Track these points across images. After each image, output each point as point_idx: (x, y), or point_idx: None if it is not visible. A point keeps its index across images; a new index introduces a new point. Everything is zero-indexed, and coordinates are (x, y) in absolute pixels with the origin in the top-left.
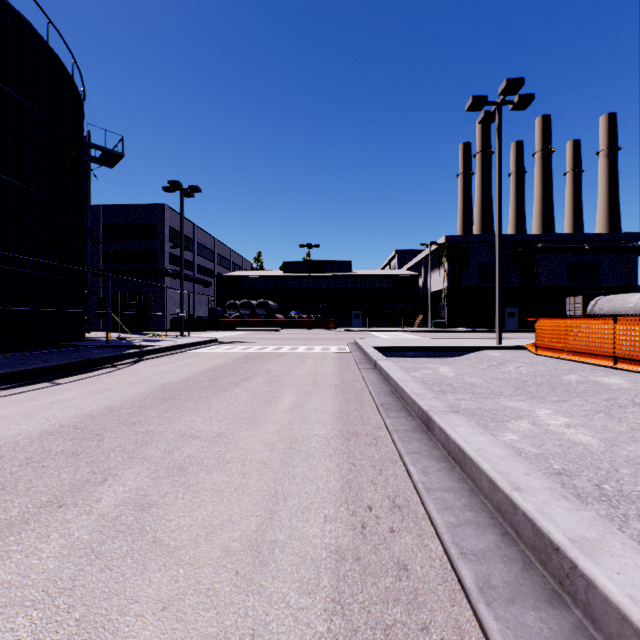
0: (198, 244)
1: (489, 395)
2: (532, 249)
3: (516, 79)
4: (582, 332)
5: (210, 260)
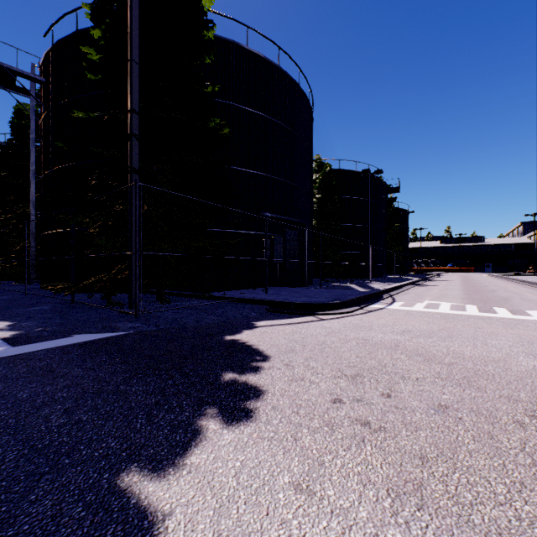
0: None
1: None
2: None
3: (536, 213)
4: None
5: None
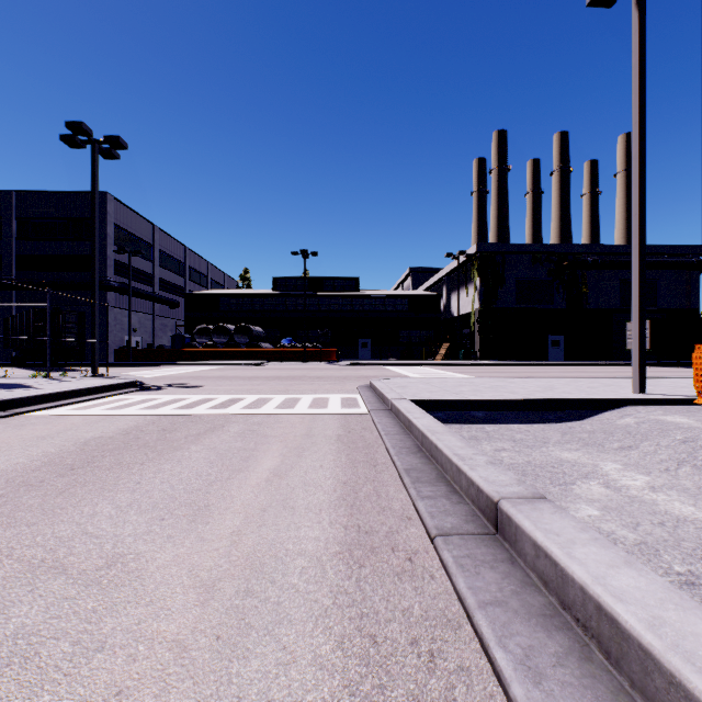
0: (160, 252)
1: None
2: (582, 263)
3: None
4: None
5: (179, 274)
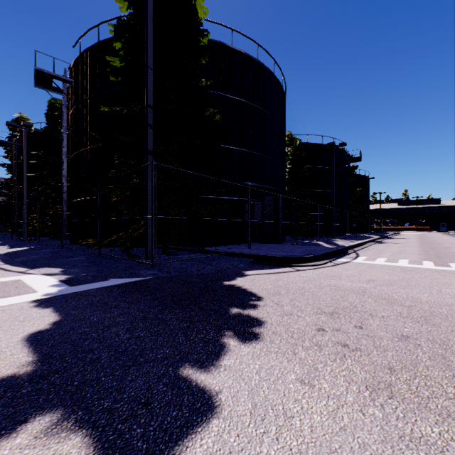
0: None
1: None
2: None
3: None
4: None
5: None
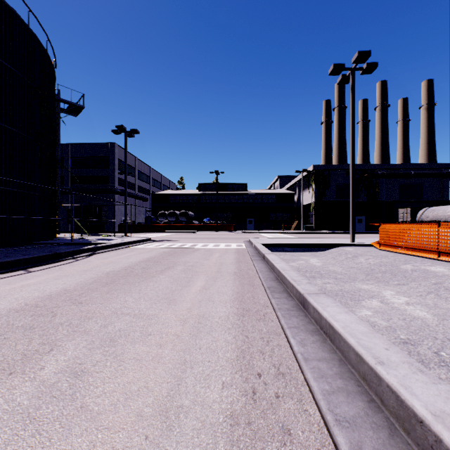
0: (138, 171)
1: (347, 280)
2: (375, 175)
3: (365, 51)
4: (414, 233)
5: (147, 182)
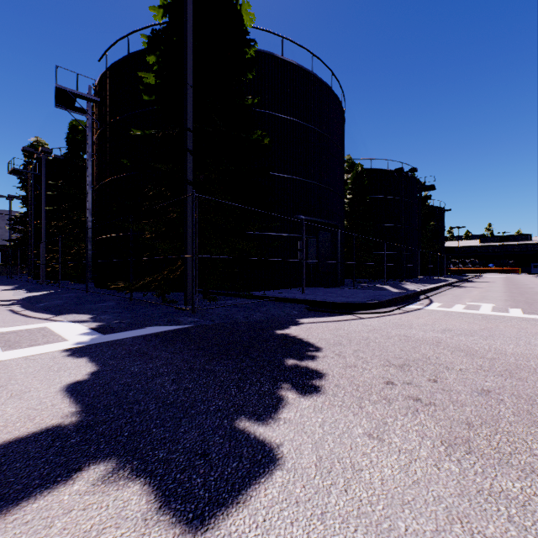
0: None
1: None
2: None
3: None
4: None
5: None
